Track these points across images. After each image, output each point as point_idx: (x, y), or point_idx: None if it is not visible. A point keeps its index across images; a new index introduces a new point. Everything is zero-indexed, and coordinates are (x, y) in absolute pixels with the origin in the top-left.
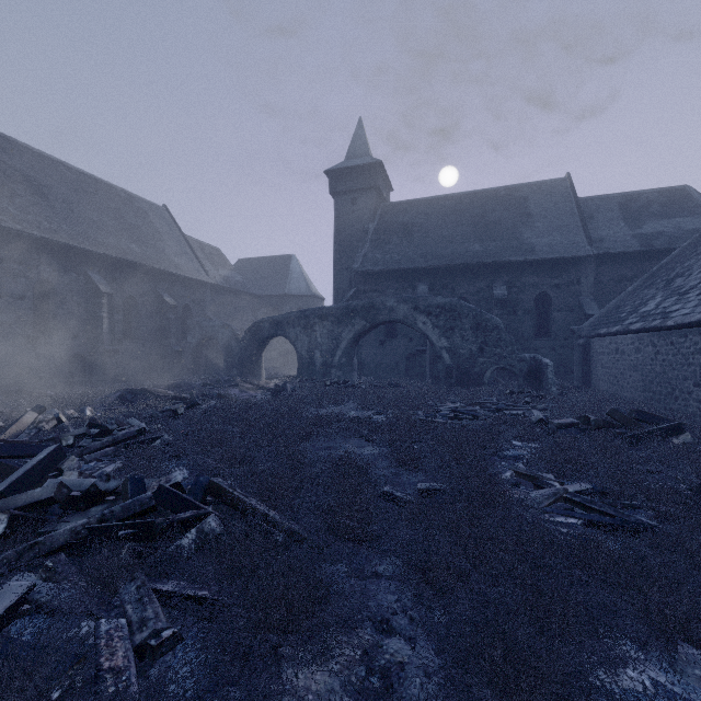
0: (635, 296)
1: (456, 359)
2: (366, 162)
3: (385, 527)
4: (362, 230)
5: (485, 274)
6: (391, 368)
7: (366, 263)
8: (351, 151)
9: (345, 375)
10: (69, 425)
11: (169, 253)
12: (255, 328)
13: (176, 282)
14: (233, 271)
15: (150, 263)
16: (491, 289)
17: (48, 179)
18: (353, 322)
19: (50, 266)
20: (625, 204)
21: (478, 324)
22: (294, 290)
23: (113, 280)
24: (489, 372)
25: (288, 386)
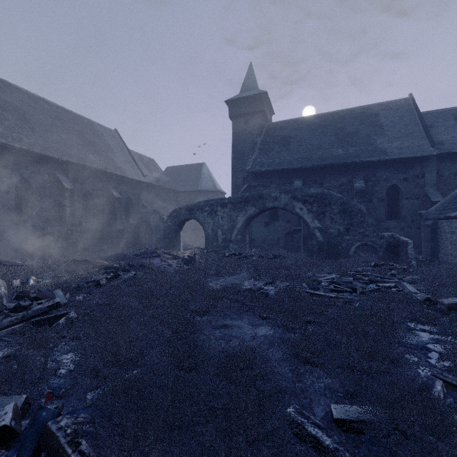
0: None
1: (326, 237)
2: (255, 93)
3: None
4: (252, 142)
5: (347, 171)
6: (274, 242)
7: (255, 165)
8: (244, 86)
9: (240, 248)
10: (5, 295)
11: (117, 161)
12: (175, 213)
13: (121, 181)
14: (163, 174)
15: (102, 168)
16: (351, 183)
17: (31, 109)
18: (246, 208)
19: (28, 169)
20: None
21: (344, 209)
22: (204, 187)
23: (75, 180)
24: (353, 247)
25: (196, 257)
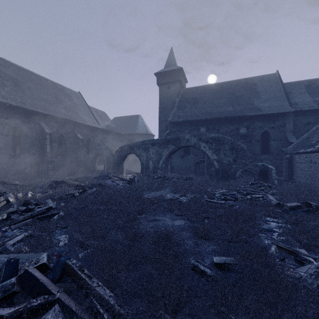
0: (318, 132)
1: (221, 165)
2: (174, 68)
3: (197, 317)
4: (172, 102)
5: (235, 122)
6: (187, 169)
7: (174, 117)
8: (167, 63)
9: (164, 173)
10: (15, 203)
11: (80, 114)
12: (120, 149)
13: (83, 127)
14: (111, 122)
15: (71, 118)
16: (238, 130)
17: (22, 78)
18: (168, 146)
19: (21, 120)
20: (308, 85)
21: (233, 147)
22: (140, 131)
23: (52, 127)
24: (238, 172)
25: (135, 179)
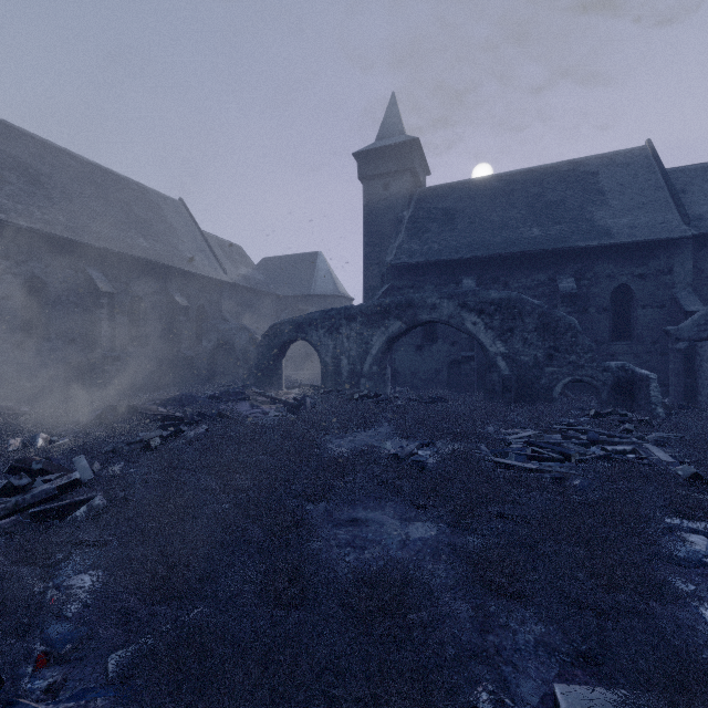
0: None
1: (515, 369)
2: (400, 141)
3: None
4: (395, 219)
5: (547, 264)
6: (430, 377)
7: (400, 255)
8: (382, 131)
9: (376, 386)
10: None
11: (182, 249)
12: (274, 330)
13: (190, 280)
14: (255, 269)
15: (160, 259)
16: (554, 282)
17: (48, 167)
18: (386, 323)
19: (43, 262)
20: None
21: (545, 324)
22: (320, 290)
23: (117, 278)
24: (560, 386)
25: (308, 400)
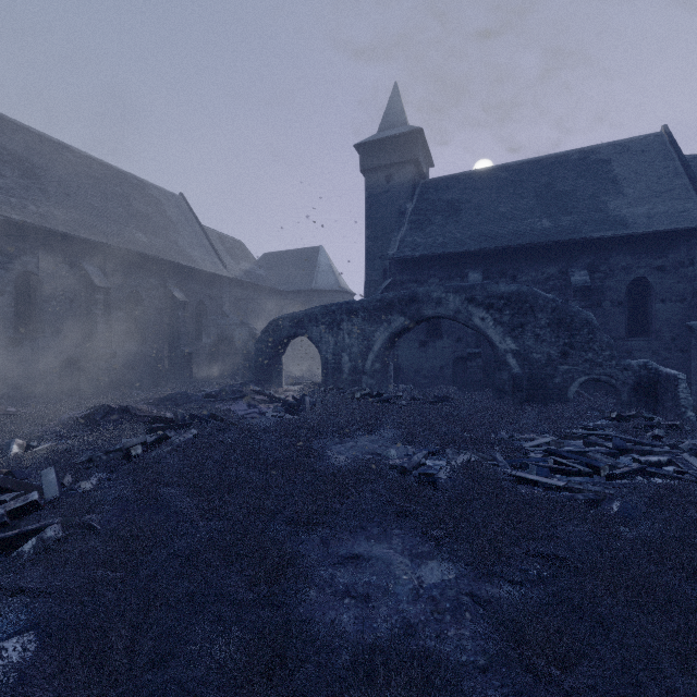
0: None
1: (527, 367)
2: (403, 131)
3: None
4: (397, 211)
5: (558, 256)
6: (434, 374)
7: (403, 248)
8: (384, 122)
9: (379, 383)
10: None
11: (182, 244)
12: (273, 326)
13: (189, 275)
14: (256, 264)
15: (158, 254)
16: (565, 275)
17: (45, 160)
18: (389, 318)
19: (36, 256)
20: None
21: (559, 320)
22: (321, 285)
23: (114, 273)
24: (575, 385)
25: (307, 400)
